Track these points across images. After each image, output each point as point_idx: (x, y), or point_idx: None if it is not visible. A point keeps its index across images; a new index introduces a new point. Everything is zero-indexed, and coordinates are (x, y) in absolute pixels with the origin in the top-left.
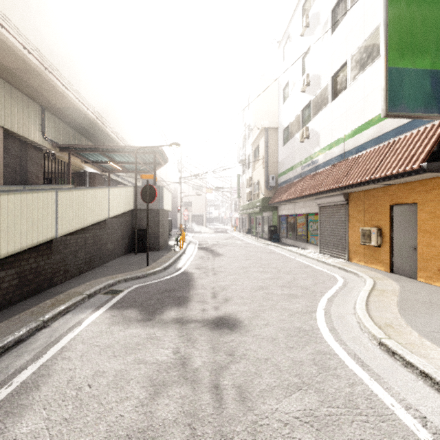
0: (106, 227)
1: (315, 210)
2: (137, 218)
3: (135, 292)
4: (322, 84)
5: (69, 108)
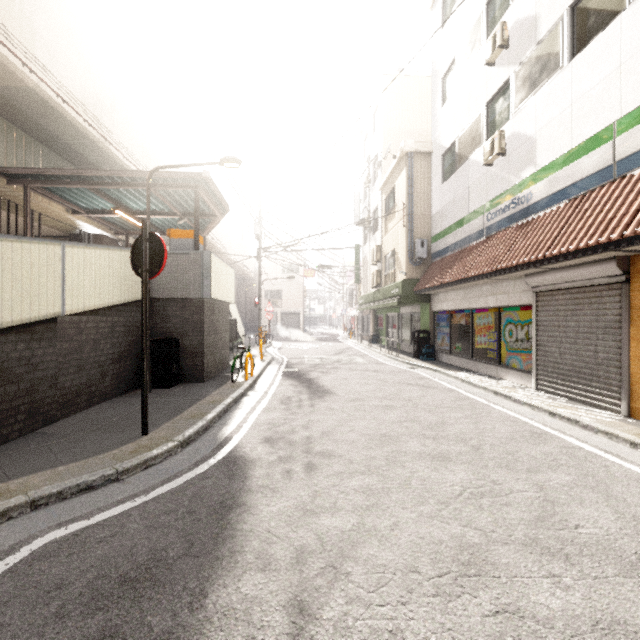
0: (59, 336)
1: (522, 300)
2: (159, 317)
3: (2, 591)
4: (544, 30)
5: (15, 90)
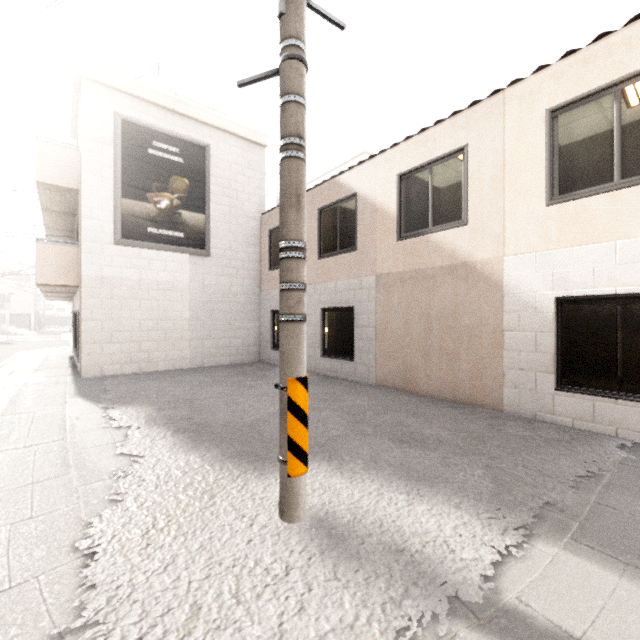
0: None
1: None
2: None
3: None
4: None
5: None
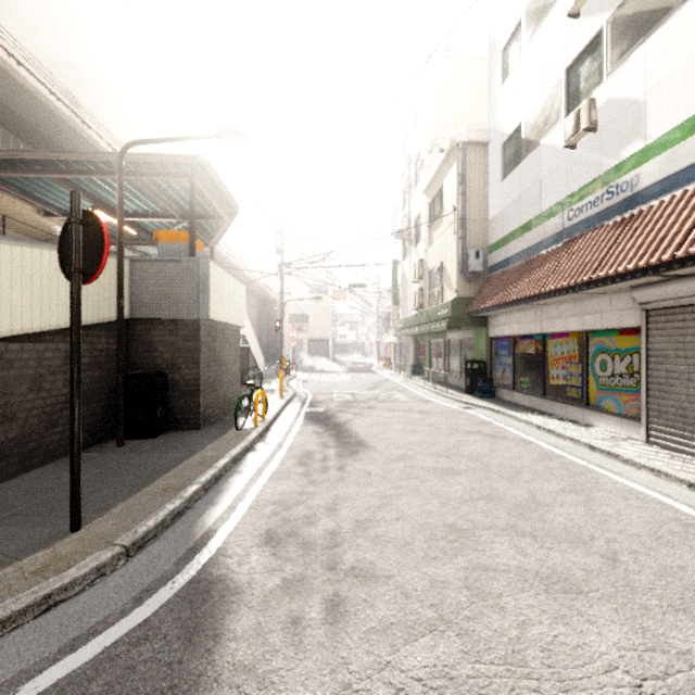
0: None
1: (623, 321)
2: (142, 344)
3: None
4: None
5: None
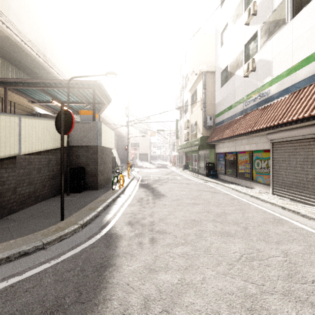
0: (18, 166)
1: (264, 147)
2: (74, 156)
3: None
4: (277, 4)
5: None
